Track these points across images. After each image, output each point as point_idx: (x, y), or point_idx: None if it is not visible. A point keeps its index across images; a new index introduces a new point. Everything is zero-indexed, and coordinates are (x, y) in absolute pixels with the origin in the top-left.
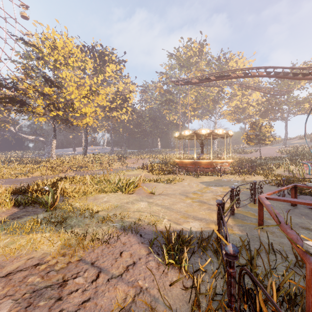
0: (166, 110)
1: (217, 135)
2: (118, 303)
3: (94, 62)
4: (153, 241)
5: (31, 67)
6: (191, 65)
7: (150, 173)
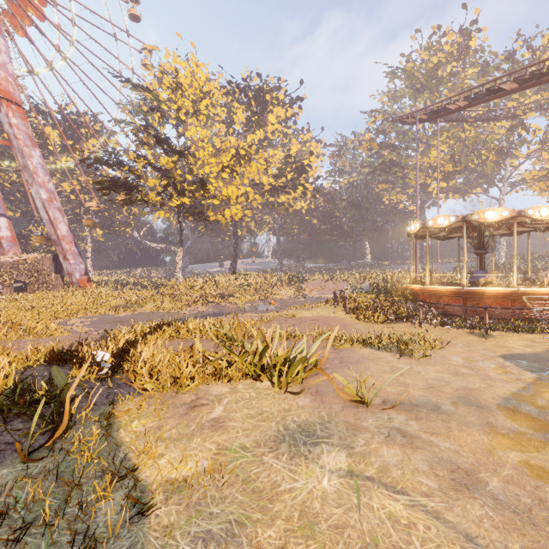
0: (384, 184)
1: (526, 223)
2: None
3: (246, 108)
4: None
5: (146, 127)
6: (439, 84)
7: (351, 315)
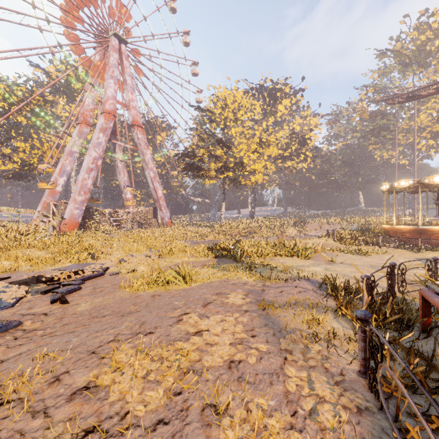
0: (374, 145)
1: None
2: (294, 296)
3: (263, 104)
4: (321, 283)
5: (205, 130)
6: (428, 56)
7: (337, 242)
